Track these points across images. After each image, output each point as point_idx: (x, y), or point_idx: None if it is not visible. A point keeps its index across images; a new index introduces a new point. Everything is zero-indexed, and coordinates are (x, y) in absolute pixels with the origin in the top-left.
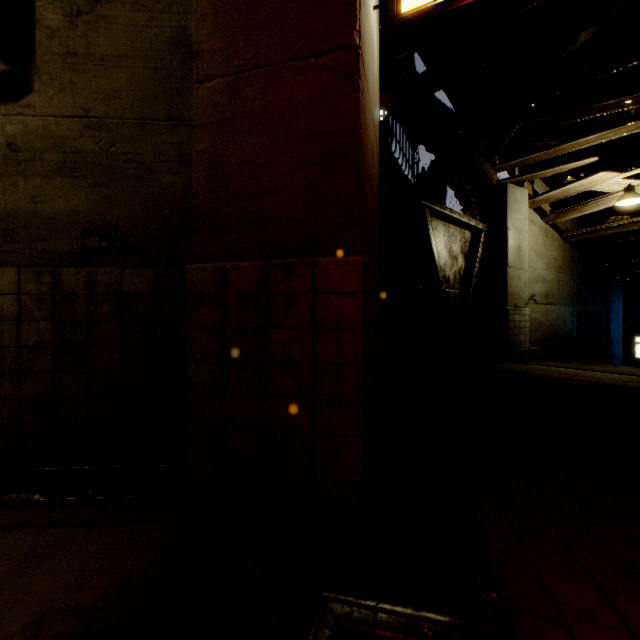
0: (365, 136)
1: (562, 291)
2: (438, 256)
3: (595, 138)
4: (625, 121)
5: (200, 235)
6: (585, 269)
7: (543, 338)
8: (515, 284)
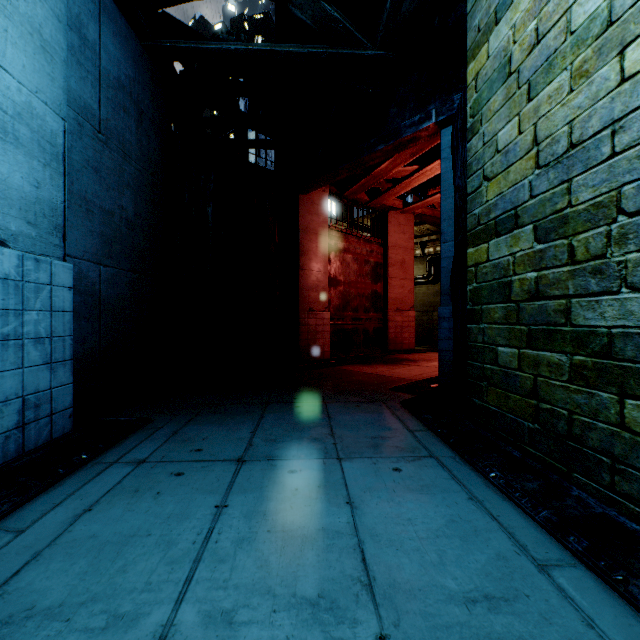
0: None
1: None
2: None
3: None
4: None
5: None
6: None
7: None
8: None
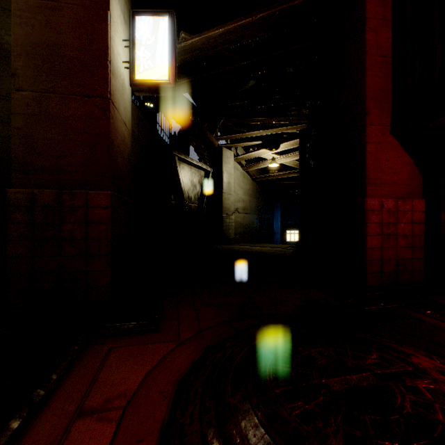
0: (116, 135)
1: (252, 207)
2: (184, 185)
3: (258, 133)
4: (268, 128)
5: (17, 173)
6: (263, 196)
7: (242, 231)
8: (227, 202)
